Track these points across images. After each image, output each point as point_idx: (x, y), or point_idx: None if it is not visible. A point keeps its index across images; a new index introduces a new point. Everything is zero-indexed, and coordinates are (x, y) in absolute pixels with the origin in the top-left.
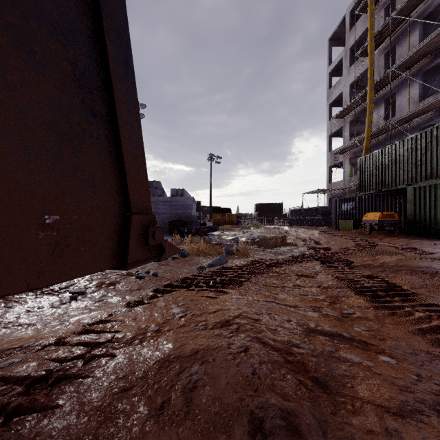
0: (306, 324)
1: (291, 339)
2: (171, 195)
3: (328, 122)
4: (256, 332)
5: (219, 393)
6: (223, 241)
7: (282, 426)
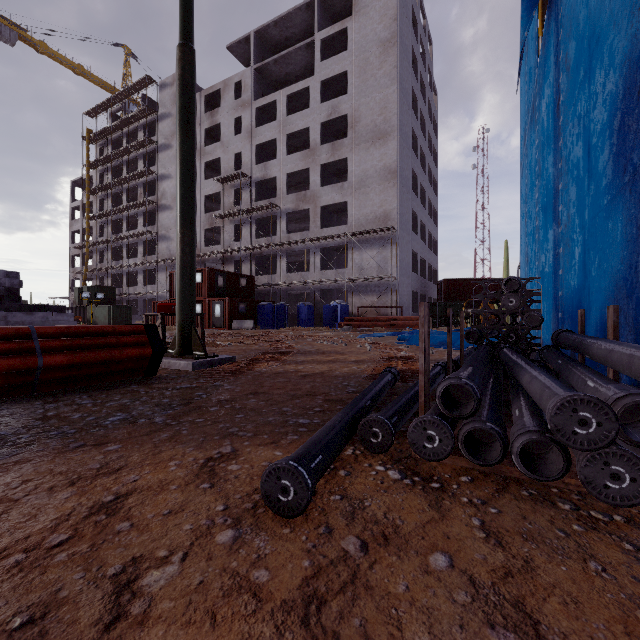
0: None
1: None
2: None
3: (71, 245)
4: None
5: None
6: None
7: None
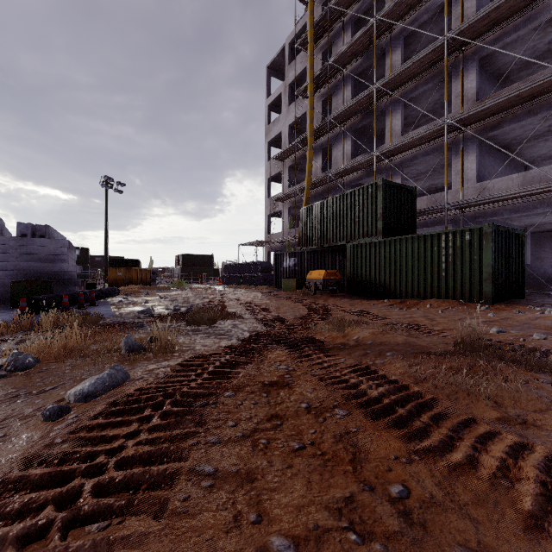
0: None
1: None
2: (19, 234)
3: (267, 162)
4: None
5: None
6: (124, 317)
7: None
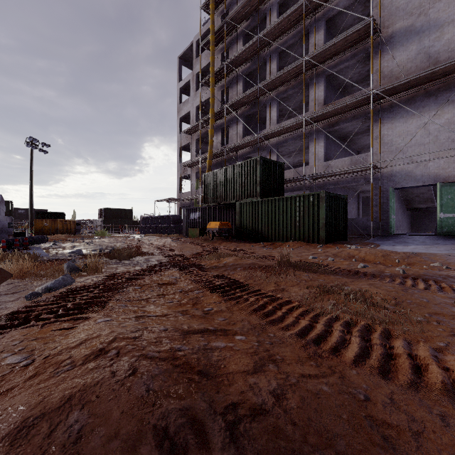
0: (180, 329)
1: (173, 345)
2: None
3: (179, 135)
4: (140, 350)
5: (114, 427)
6: (58, 256)
7: (185, 422)
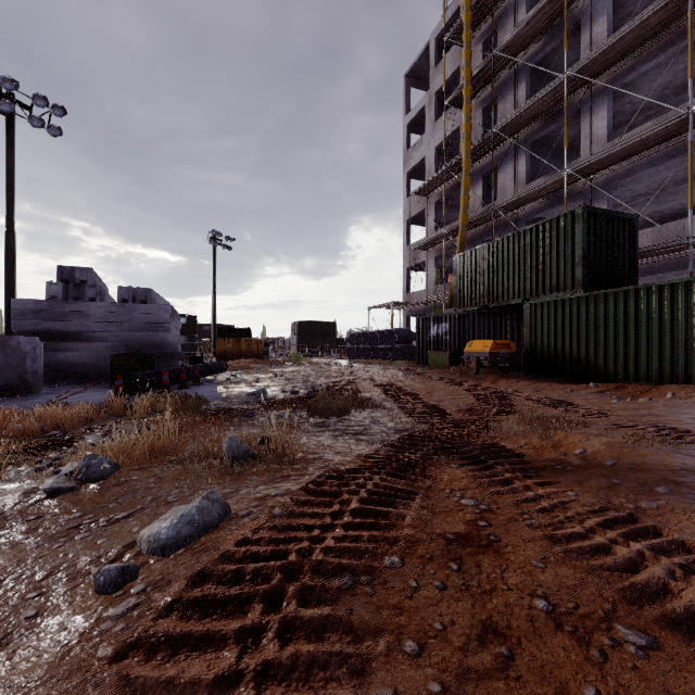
0: None
1: None
2: (120, 300)
3: (406, 200)
4: None
5: None
6: (231, 401)
7: None
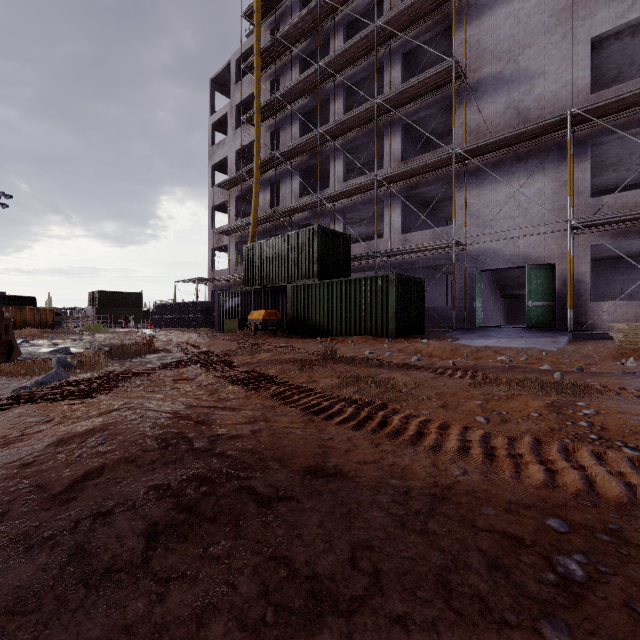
0: (189, 404)
1: (178, 409)
2: None
3: (211, 189)
4: (148, 408)
5: (128, 438)
6: (36, 355)
7: (178, 437)
